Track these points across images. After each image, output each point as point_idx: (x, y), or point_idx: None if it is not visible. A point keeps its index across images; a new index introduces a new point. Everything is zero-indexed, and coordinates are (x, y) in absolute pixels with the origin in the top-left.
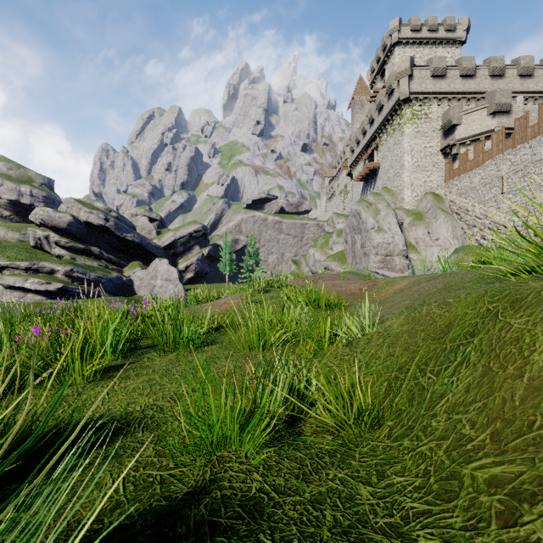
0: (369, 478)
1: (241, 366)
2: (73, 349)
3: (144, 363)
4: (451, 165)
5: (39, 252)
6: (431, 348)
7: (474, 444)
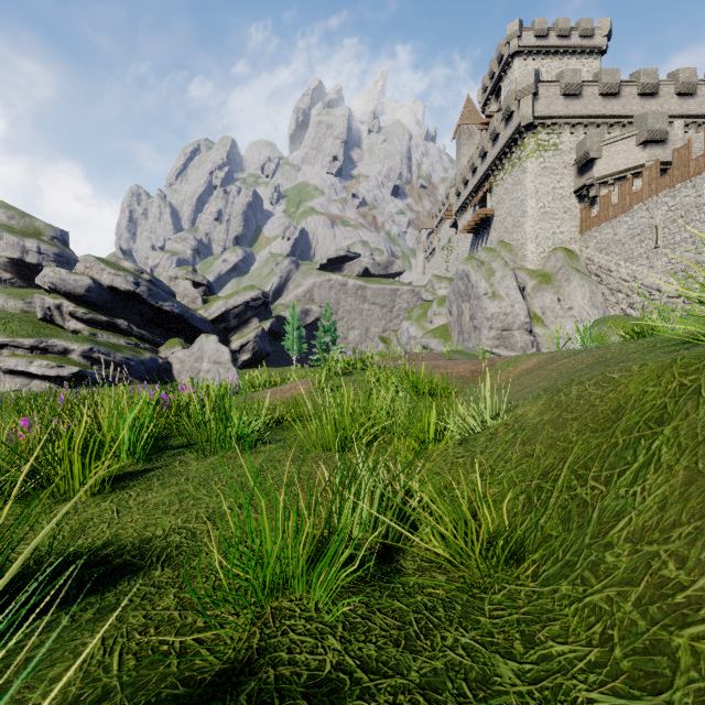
0: (510, 644)
1: (311, 473)
2: (71, 448)
3: (175, 468)
4: (589, 211)
5: (49, 326)
6: (592, 444)
7: (689, 594)
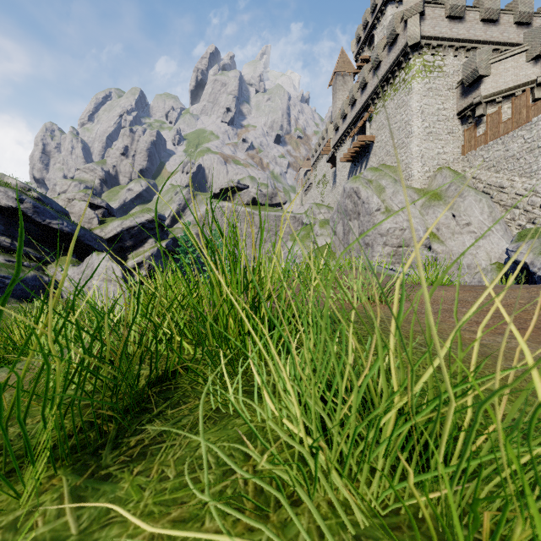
0: None
1: None
2: None
3: None
4: (473, 131)
5: None
6: None
7: None
